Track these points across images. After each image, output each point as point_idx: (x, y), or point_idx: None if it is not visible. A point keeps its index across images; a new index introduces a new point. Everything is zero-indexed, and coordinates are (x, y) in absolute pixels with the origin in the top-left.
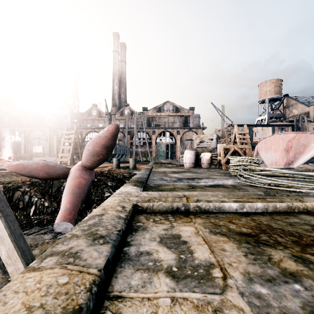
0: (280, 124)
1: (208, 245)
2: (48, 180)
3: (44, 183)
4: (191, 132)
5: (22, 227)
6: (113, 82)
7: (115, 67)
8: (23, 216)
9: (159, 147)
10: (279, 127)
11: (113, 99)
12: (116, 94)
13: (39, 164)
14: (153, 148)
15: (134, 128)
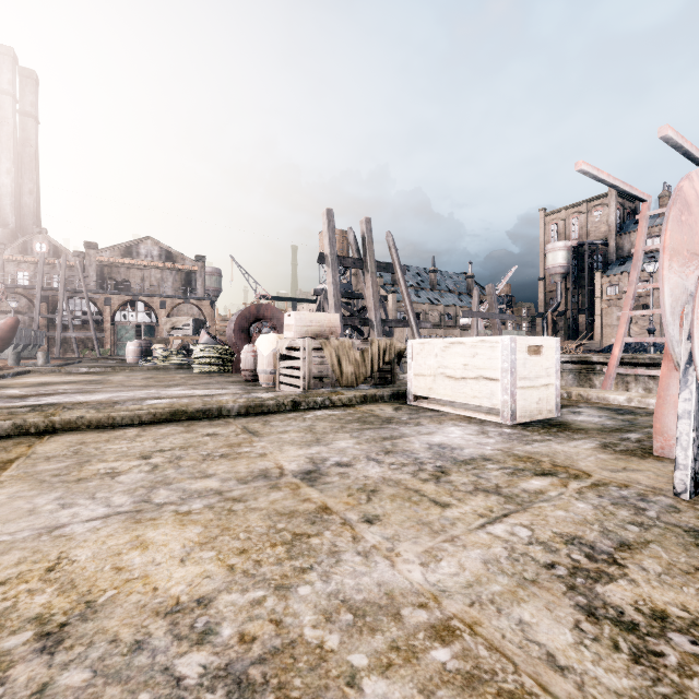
0: None
1: (56, 374)
2: None
3: None
4: (188, 305)
5: None
6: None
7: (4, 130)
8: None
9: (121, 330)
10: None
11: None
12: (5, 198)
13: None
14: (108, 333)
15: (59, 289)
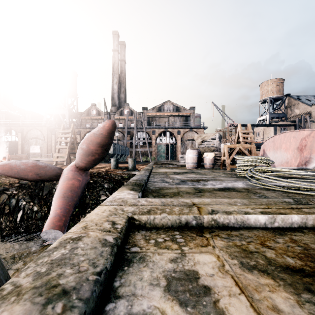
0: (282, 124)
1: (246, 297)
2: (38, 182)
3: (34, 185)
4: (191, 132)
5: (7, 235)
6: (113, 81)
7: (115, 66)
8: (9, 222)
9: (159, 147)
10: (281, 127)
11: (113, 98)
12: (115, 94)
13: (27, 164)
14: (153, 149)
15: (134, 128)
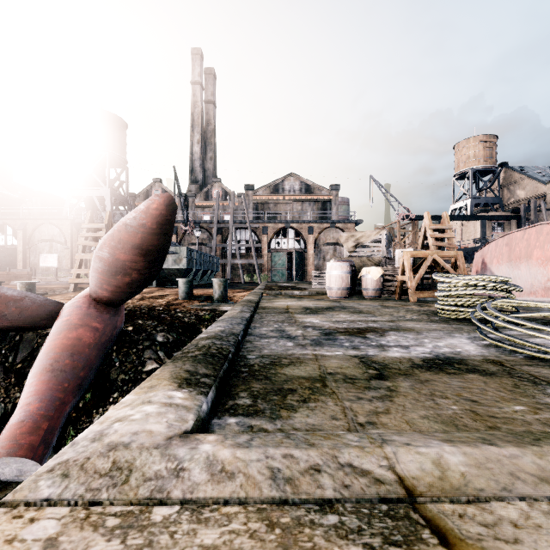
0: (496, 216)
1: None
2: (10, 332)
3: (0, 339)
4: (334, 229)
5: None
6: (192, 138)
7: (195, 112)
8: None
9: (275, 257)
10: (493, 222)
11: (192, 170)
12: (196, 162)
13: None
14: (265, 260)
15: (229, 221)
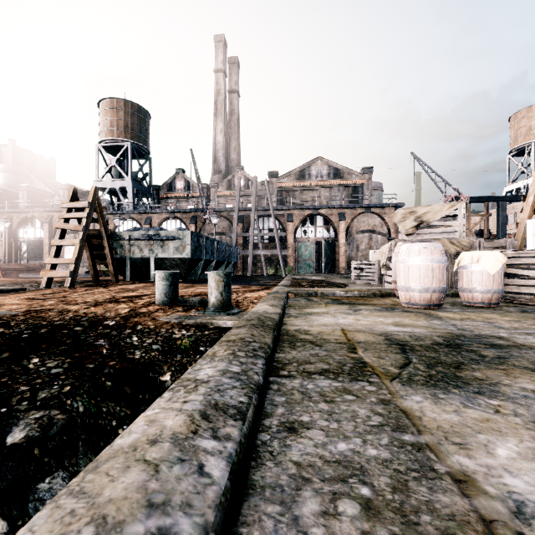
0: None
1: None
2: None
3: None
4: (369, 214)
5: None
6: (215, 128)
7: (218, 100)
8: None
9: (301, 247)
10: None
11: (215, 160)
12: (219, 151)
13: None
14: (290, 250)
15: (251, 209)
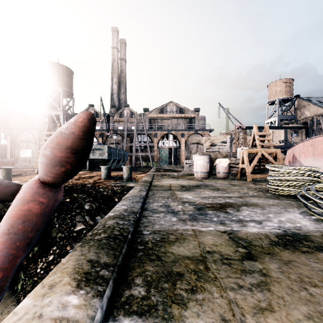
0: (293, 127)
1: None
2: None
3: None
4: (196, 134)
5: None
6: (112, 80)
7: (114, 65)
8: None
9: (161, 151)
10: (292, 130)
11: (112, 99)
12: (114, 94)
13: None
14: (155, 153)
15: (134, 130)
